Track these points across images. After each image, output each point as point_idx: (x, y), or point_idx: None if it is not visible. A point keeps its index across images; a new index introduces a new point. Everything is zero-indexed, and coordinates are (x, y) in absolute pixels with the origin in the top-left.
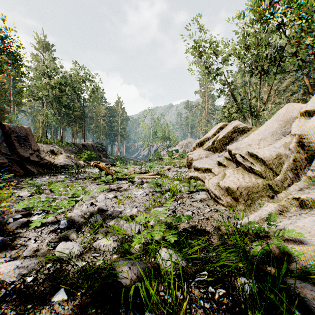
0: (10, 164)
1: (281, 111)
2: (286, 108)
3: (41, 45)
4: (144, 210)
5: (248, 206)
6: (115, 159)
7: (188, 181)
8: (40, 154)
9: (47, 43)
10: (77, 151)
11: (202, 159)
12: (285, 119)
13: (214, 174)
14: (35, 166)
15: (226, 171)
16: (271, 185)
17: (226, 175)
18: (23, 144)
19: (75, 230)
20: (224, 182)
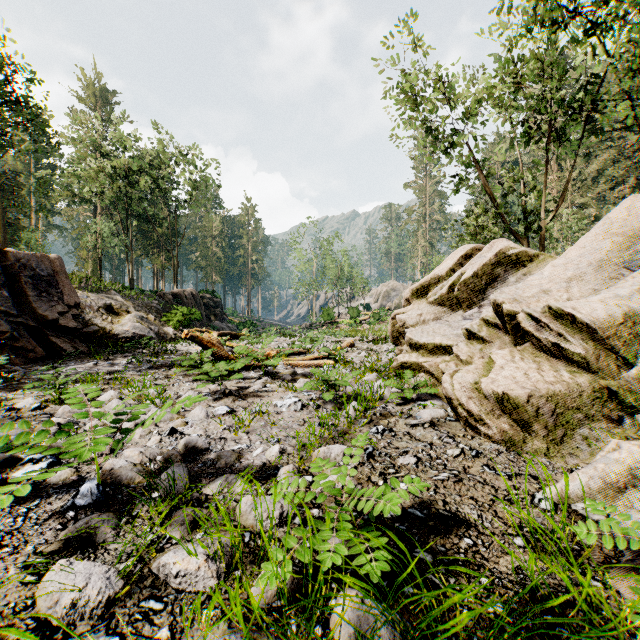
0: (14, 334)
1: (615, 213)
2: (626, 205)
3: (91, 93)
4: (297, 451)
5: (556, 443)
6: (241, 323)
7: (396, 374)
8: (83, 314)
9: (103, 87)
10: (161, 308)
11: (427, 324)
12: (627, 231)
13: (459, 359)
14: (71, 338)
15: (494, 354)
16: (613, 390)
17: (495, 364)
18: (45, 293)
19: (116, 510)
20: (493, 382)
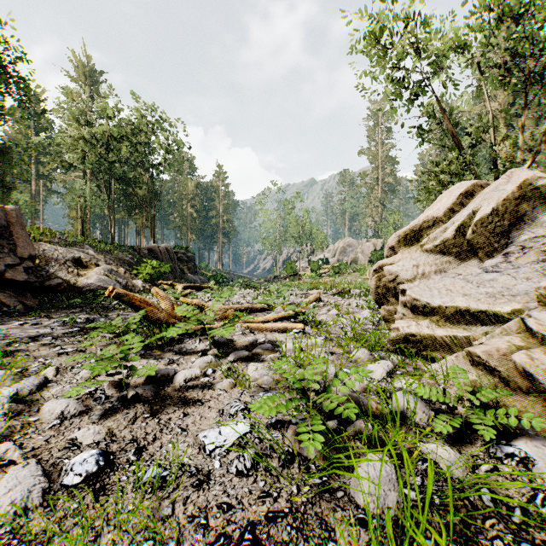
0: None
1: None
2: None
3: (82, 72)
4: None
5: None
6: (212, 276)
7: (394, 349)
8: (48, 267)
9: (92, 68)
10: (133, 261)
11: (427, 277)
12: None
13: None
14: (21, 292)
15: None
16: None
17: None
18: None
19: None
20: None
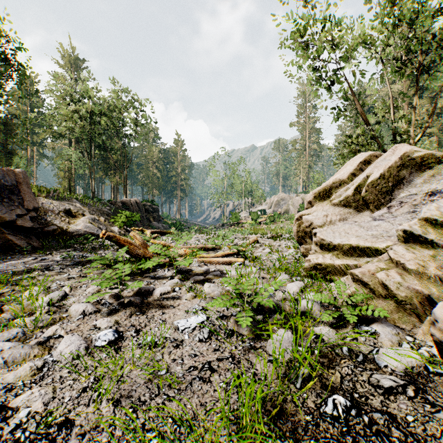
0: None
1: None
2: None
3: (68, 61)
4: None
5: None
6: (172, 223)
7: (307, 275)
8: (46, 216)
9: (76, 57)
10: (111, 212)
11: (333, 224)
12: None
13: (400, 267)
14: (28, 235)
15: None
16: None
17: None
18: (7, 199)
19: None
20: None
